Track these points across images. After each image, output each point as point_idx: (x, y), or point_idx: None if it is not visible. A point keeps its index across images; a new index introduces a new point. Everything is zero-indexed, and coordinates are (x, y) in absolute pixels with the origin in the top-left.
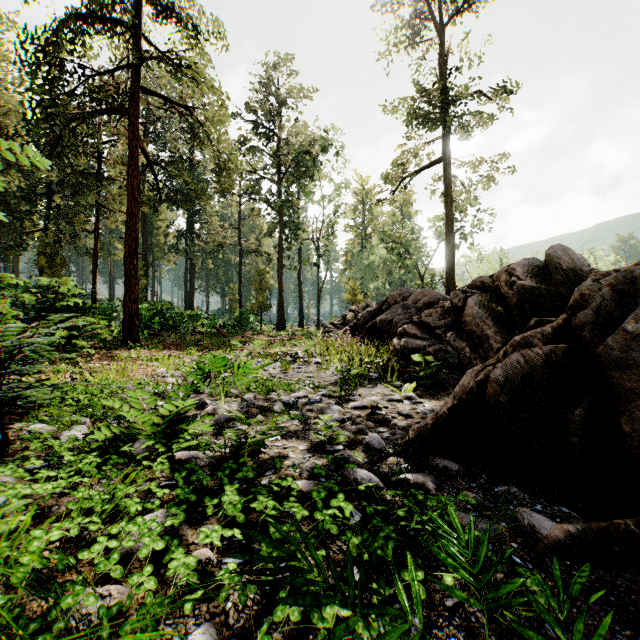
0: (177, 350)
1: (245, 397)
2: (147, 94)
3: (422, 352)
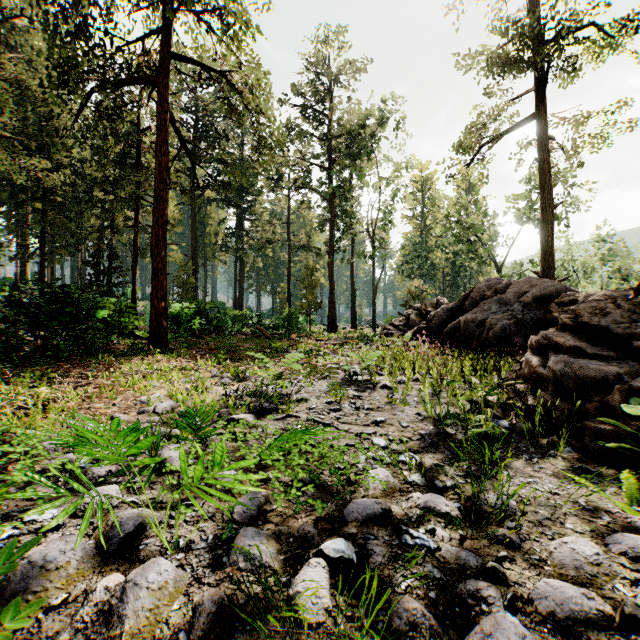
0: (205, 357)
1: (237, 510)
2: (177, 58)
3: (617, 388)
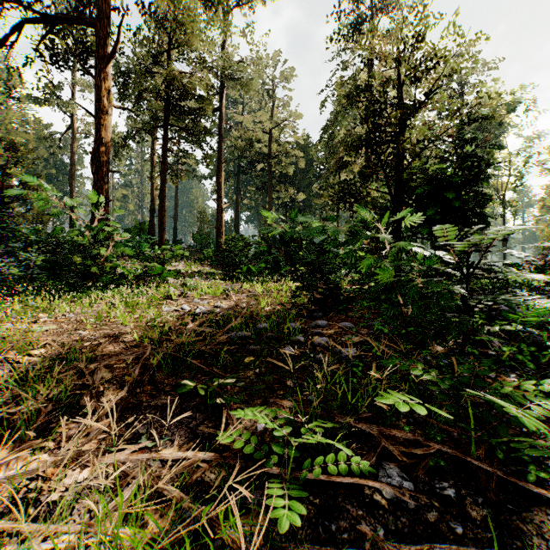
0: None
1: None
2: None
3: None
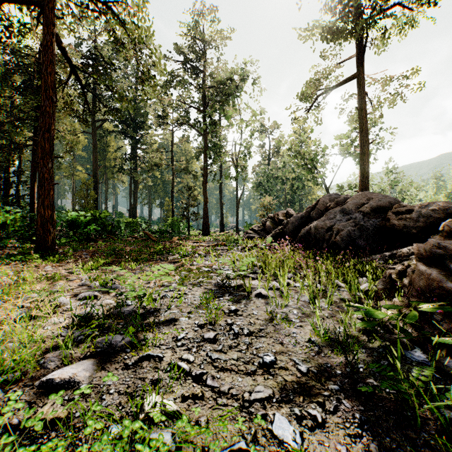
0: (87, 261)
1: None
2: None
3: None
